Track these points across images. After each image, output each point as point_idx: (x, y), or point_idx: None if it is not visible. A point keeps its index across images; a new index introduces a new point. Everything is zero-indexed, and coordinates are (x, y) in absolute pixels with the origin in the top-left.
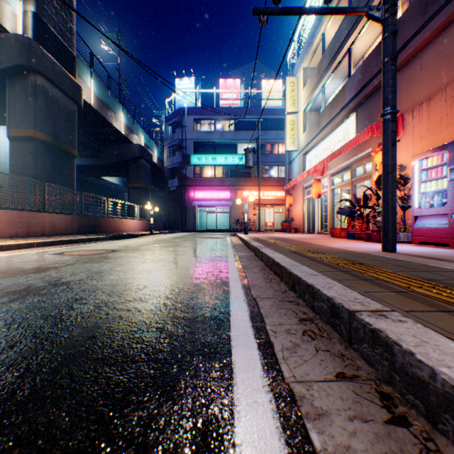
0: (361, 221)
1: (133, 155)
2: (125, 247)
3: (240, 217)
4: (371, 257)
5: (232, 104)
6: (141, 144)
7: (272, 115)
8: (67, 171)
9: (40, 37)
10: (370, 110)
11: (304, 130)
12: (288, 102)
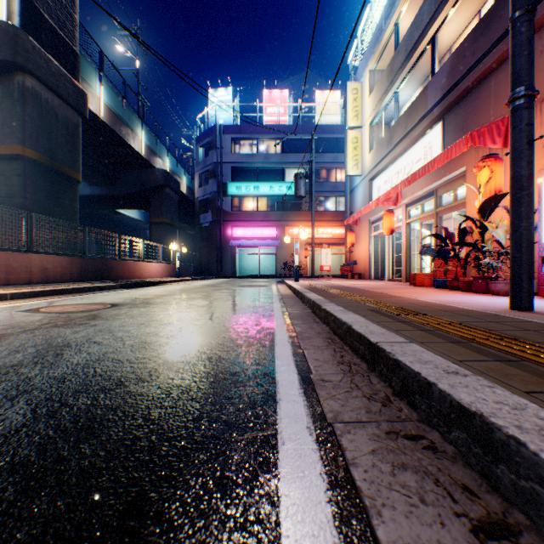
0: (455, 264)
1: (155, 183)
2: (132, 300)
3: (288, 260)
4: (509, 321)
5: (278, 120)
6: (166, 169)
7: (327, 133)
8: (67, 200)
9: (30, 26)
10: (463, 116)
11: (370, 149)
12: (349, 114)
